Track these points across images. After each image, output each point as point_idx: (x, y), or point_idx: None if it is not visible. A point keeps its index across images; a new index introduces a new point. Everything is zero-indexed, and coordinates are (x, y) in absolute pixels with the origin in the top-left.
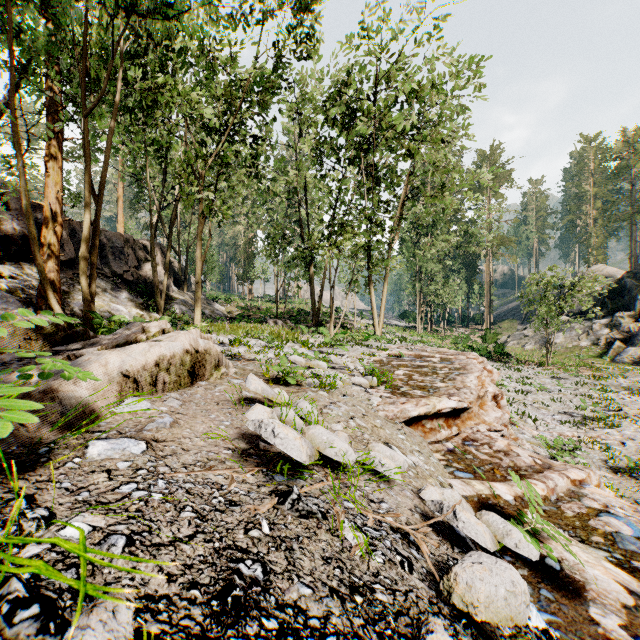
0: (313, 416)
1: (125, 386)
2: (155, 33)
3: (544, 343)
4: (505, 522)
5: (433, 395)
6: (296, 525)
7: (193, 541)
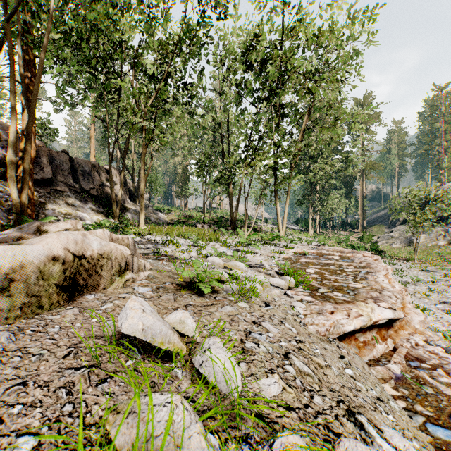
0: (231, 381)
1: None
2: None
3: (408, 242)
4: None
5: (357, 299)
6: None
7: None
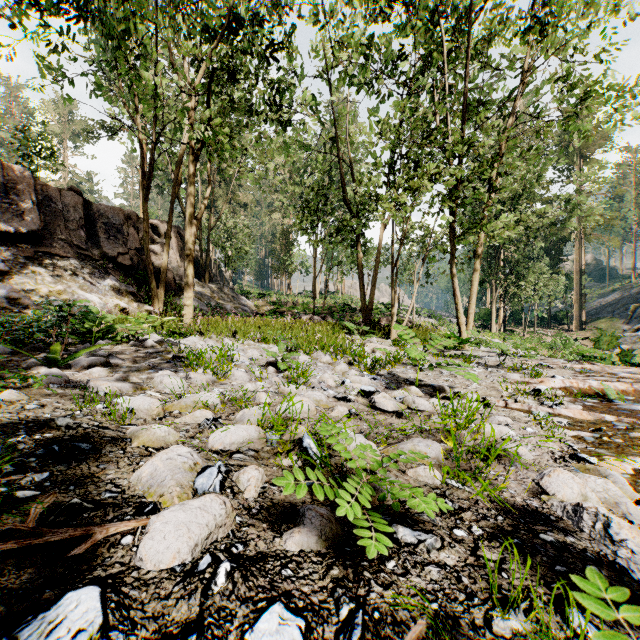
0: None
1: None
2: None
3: None
4: None
5: None
6: None
7: None
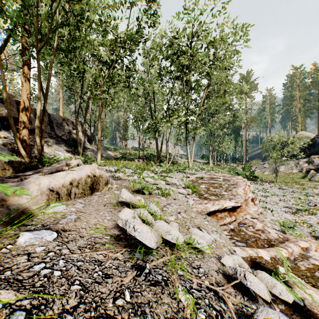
0: (158, 213)
1: (51, 196)
2: (75, 10)
3: (274, 171)
4: (272, 278)
5: (221, 199)
6: (148, 292)
7: (76, 311)
